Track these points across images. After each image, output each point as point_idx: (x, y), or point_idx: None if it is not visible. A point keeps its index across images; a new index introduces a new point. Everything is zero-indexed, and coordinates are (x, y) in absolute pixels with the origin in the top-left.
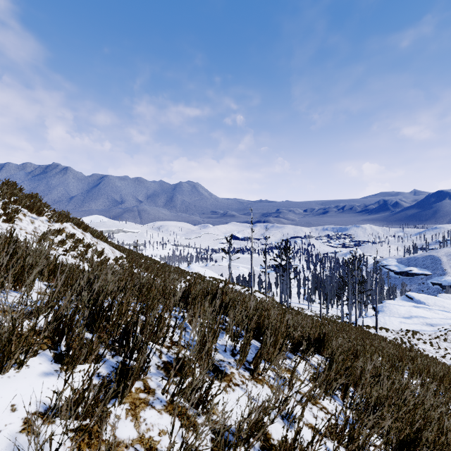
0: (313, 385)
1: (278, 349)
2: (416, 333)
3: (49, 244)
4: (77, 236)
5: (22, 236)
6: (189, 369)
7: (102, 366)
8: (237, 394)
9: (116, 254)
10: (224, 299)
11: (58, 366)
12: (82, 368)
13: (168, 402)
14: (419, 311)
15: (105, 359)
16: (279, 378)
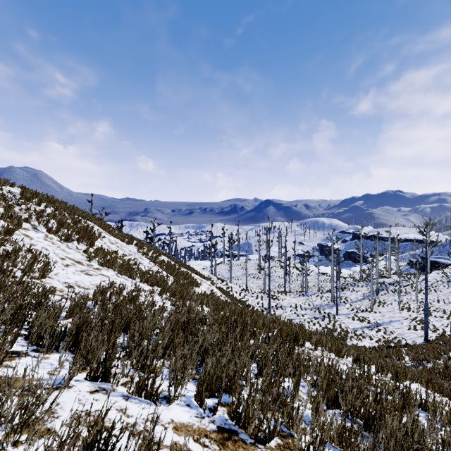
0: None
1: None
2: None
3: None
4: None
5: None
6: None
7: None
8: None
9: None
10: None
11: None
12: None
13: None
14: (205, 262)
15: None
16: None
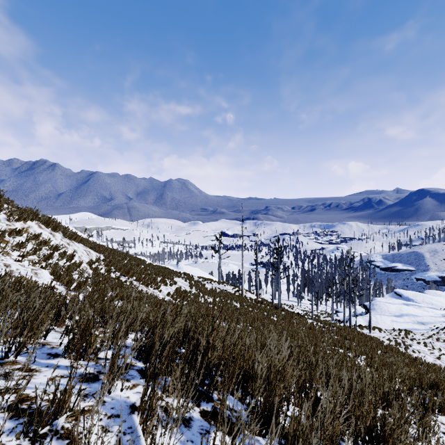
0: None
1: None
2: (409, 333)
3: None
4: (43, 237)
5: None
6: None
7: None
8: None
9: (92, 256)
10: (210, 357)
11: None
12: None
13: None
14: (409, 308)
15: None
16: None
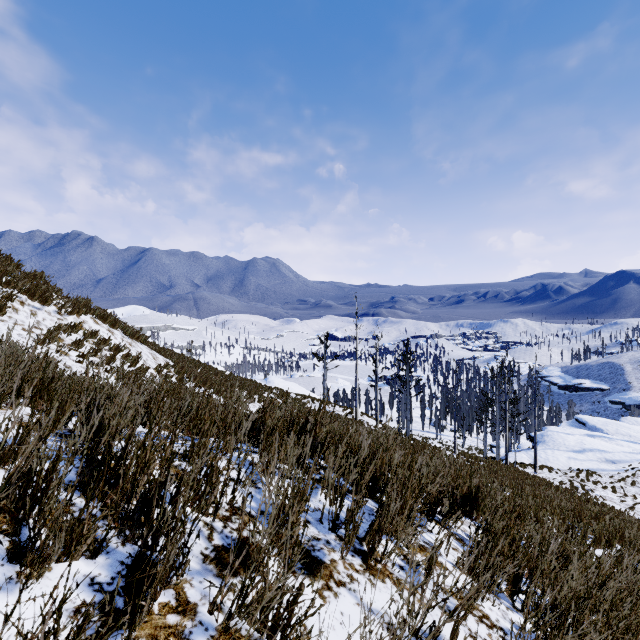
0: (474, 589)
1: (407, 515)
2: (591, 474)
3: (57, 346)
4: (100, 334)
5: (16, 334)
6: (258, 567)
7: (102, 563)
8: (342, 603)
9: (159, 360)
10: (318, 432)
11: (14, 568)
12: (61, 569)
13: (220, 628)
14: (595, 441)
15: (109, 549)
16: (414, 573)
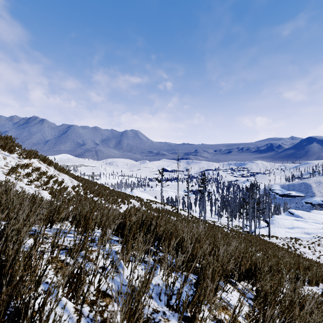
0: None
1: (215, 288)
2: (297, 240)
3: (16, 176)
4: (42, 169)
5: None
6: None
7: None
8: None
9: (74, 183)
10: (158, 230)
11: None
12: None
13: None
14: (299, 223)
15: None
16: None
